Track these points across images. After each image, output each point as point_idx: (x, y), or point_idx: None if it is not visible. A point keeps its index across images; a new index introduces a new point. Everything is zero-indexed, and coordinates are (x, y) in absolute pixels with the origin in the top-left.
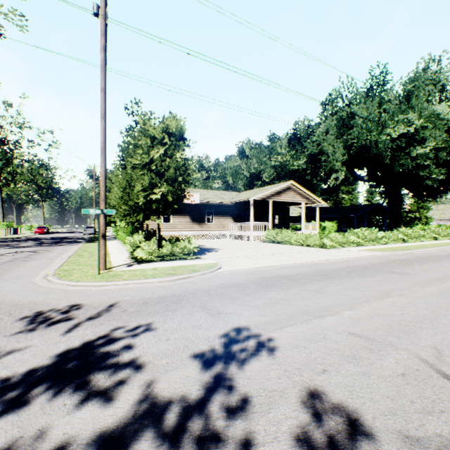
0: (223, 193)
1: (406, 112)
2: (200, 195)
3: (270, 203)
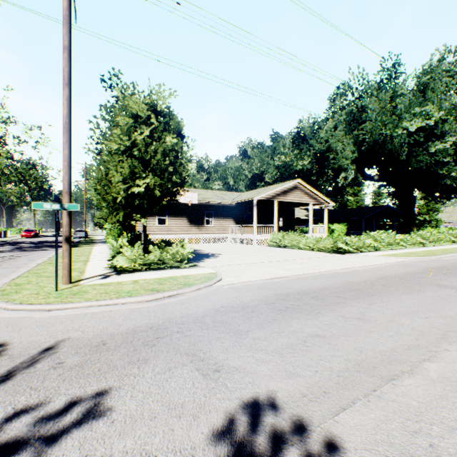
0: (224, 193)
1: (422, 104)
2: (198, 195)
3: (275, 203)
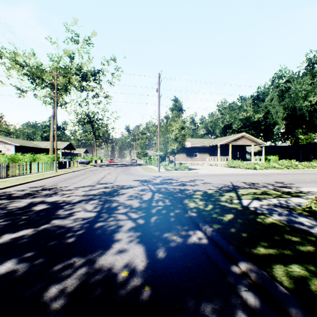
0: (204, 140)
1: None
2: (190, 142)
3: (230, 146)
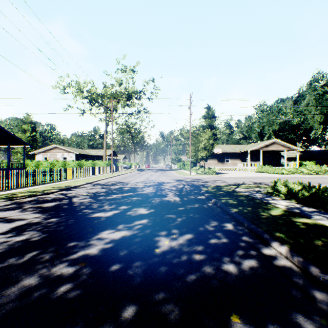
0: (236, 146)
1: None
2: (222, 149)
3: (260, 152)
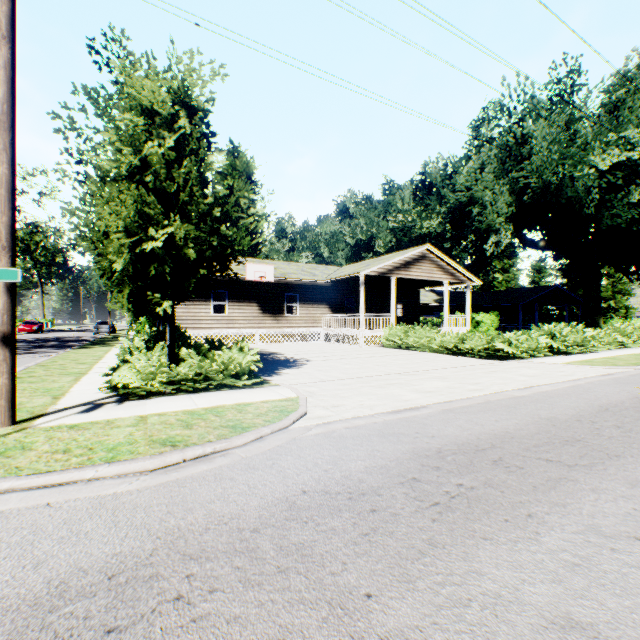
0: (315, 266)
1: (618, 130)
2: (275, 269)
3: (392, 281)
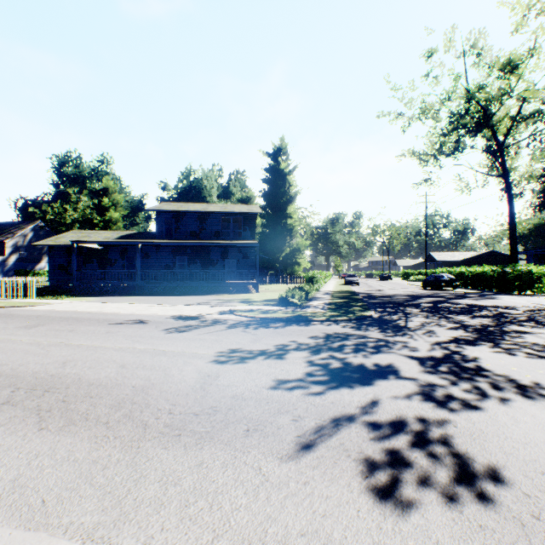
0: None
1: None
2: None
3: None
